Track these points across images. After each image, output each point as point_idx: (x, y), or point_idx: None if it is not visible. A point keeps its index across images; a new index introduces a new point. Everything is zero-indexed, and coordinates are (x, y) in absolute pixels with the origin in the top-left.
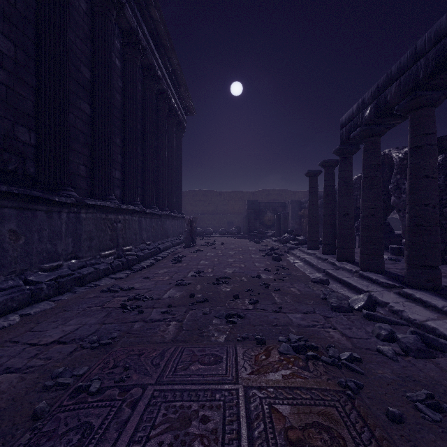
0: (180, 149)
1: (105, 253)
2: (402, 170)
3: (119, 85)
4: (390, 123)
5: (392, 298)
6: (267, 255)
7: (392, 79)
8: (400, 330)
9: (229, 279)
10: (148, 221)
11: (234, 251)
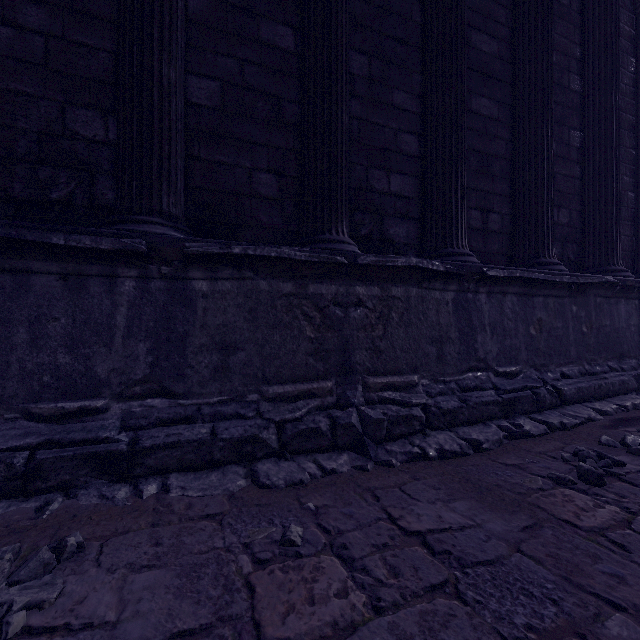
0: None
1: (284, 390)
2: None
3: None
4: None
5: None
6: None
7: None
8: None
9: None
10: (510, 303)
11: None
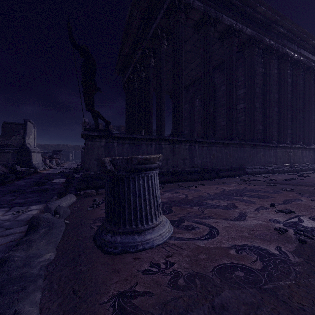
0: None
1: (285, 165)
2: None
3: (290, 90)
4: None
5: None
6: None
7: None
8: None
9: None
10: (307, 152)
11: None
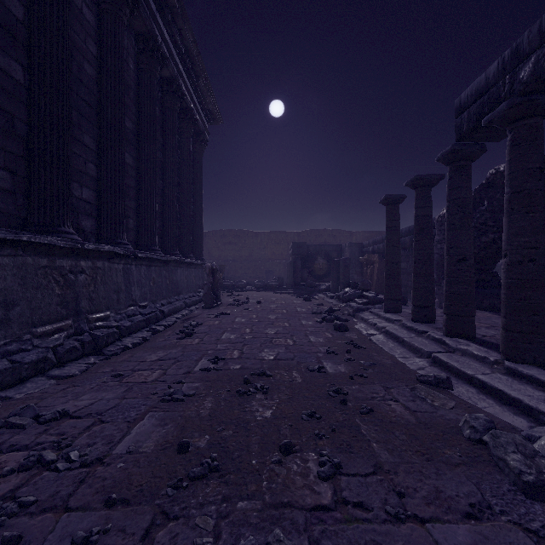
0: (200, 170)
1: (46, 329)
2: None
3: (91, 50)
4: None
5: None
6: (324, 320)
7: None
8: None
9: (269, 376)
10: (143, 270)
11: (275, 313)
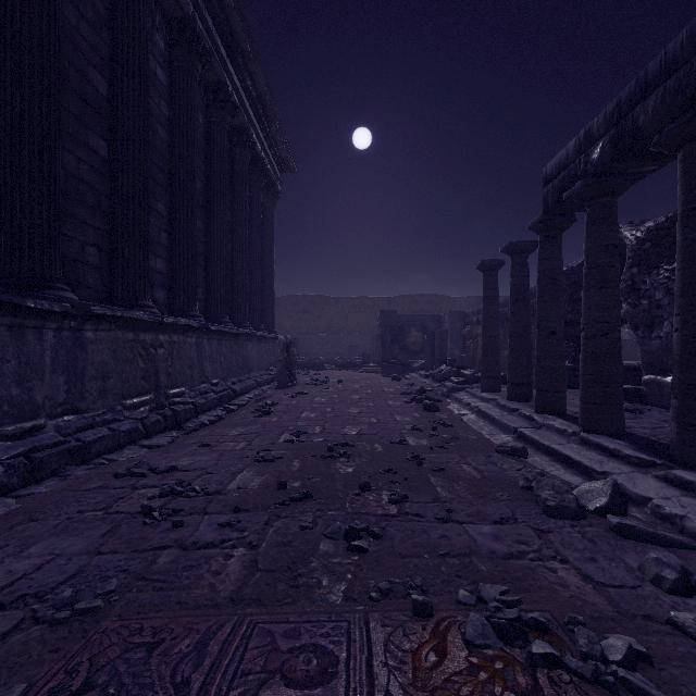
0: (271, 228)
1: (133, 402)
2: (642, 258)
3: (164, 112)
4: (636, 171)
5: (654, 488)
6: (413, 401)
7: (648, 87)
8: (691, 562)
9: (351, 447)
10: (215, 344)
11: (359, 394)
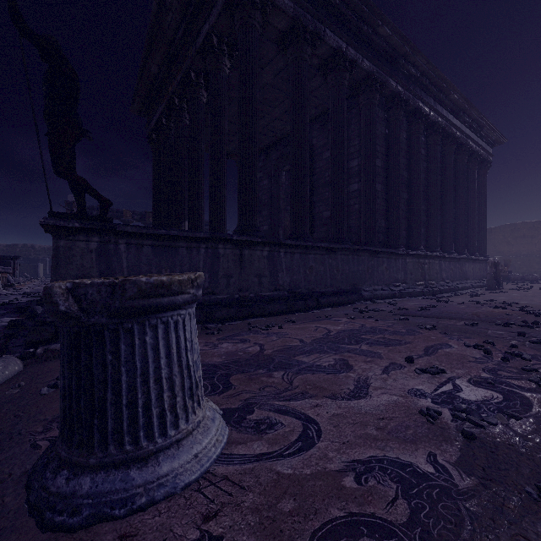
0: (483, 188)
1: (418, 283)
2: None
3: (424, 167)
4: None
5: None
6: None
7: None
8: None
9: (517, 304)
10: (446, 263)
11: None
